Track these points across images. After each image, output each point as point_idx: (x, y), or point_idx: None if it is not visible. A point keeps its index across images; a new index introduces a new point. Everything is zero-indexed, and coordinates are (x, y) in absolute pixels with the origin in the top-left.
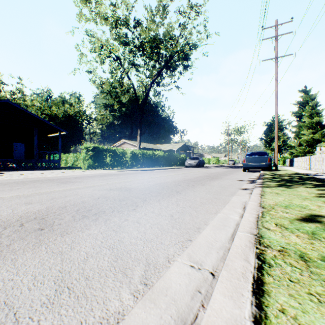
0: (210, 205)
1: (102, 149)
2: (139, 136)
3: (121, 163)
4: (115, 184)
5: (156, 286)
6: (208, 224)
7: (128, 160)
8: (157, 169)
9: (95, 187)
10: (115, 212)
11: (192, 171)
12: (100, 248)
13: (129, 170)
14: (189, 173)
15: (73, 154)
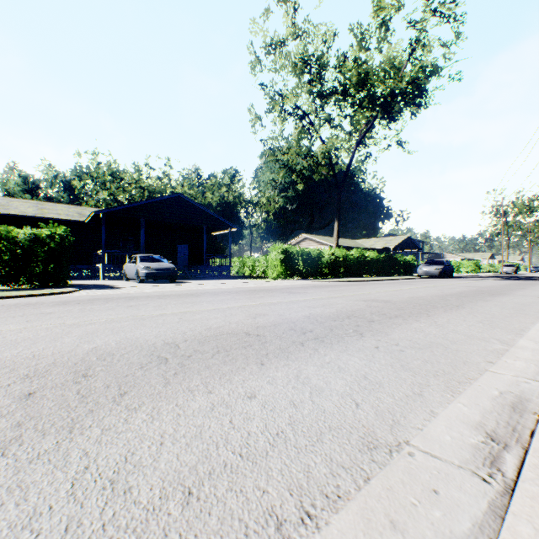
0: (519, 318)
1: (294, 251)
2: (337, 229)
3: (317, 271)
4: (354, 296)
5: (515, 345)
6: (530, 328)
7: (324, 266)
8: (374, 280)
9: (339, 298)
10: (413, 317)
11: (439, 283)
12: (444, 332)
13: (335, 281)
14: (441, 287)
15: (238, 258)
